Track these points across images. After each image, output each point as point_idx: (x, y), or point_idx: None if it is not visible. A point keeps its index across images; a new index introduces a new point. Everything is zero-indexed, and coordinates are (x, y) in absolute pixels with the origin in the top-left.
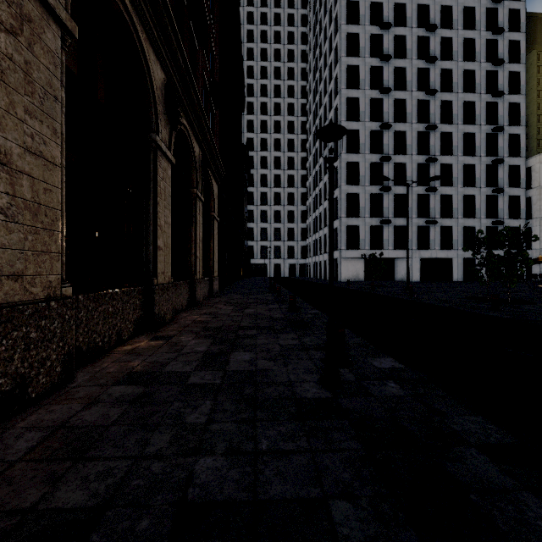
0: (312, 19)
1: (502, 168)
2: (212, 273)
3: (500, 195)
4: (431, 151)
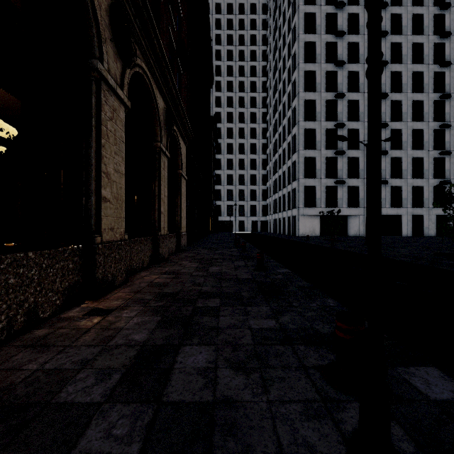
0: (272, 6)
1: (449, 132)
2: (180, 228)
3: (447, 157)
4: (382, 117)
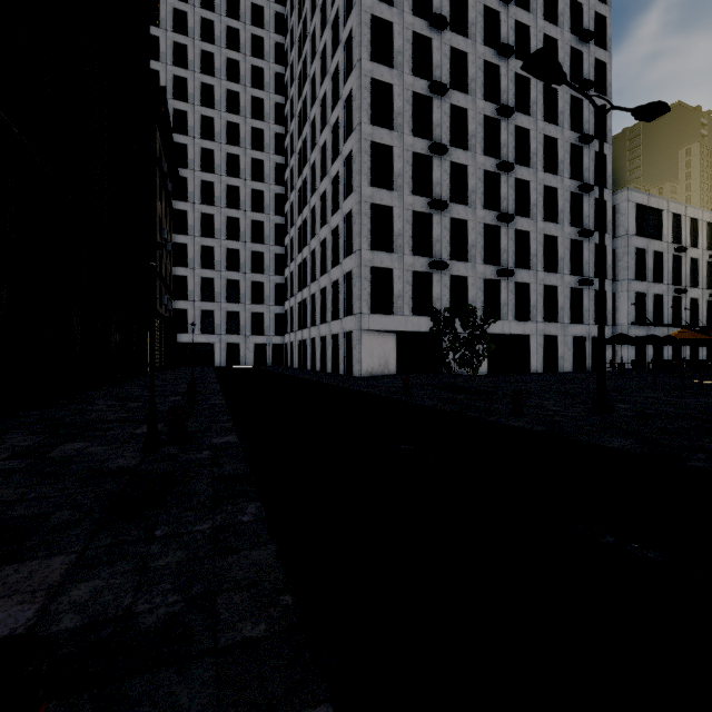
0: None
1: (588, 200)
2: None
3: (586, 241)
4: (503, 153)
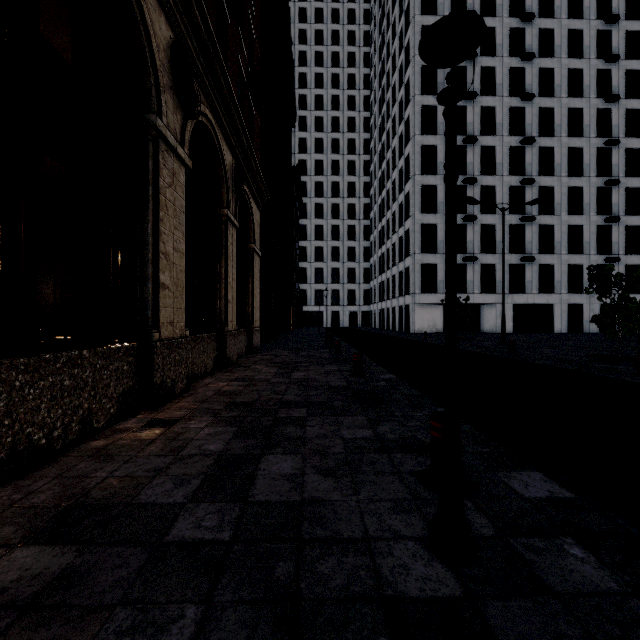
0: (378, 14)
1: (617, 191)
2: (252, 322)
3: (615, 225)
4: (527, 170)
